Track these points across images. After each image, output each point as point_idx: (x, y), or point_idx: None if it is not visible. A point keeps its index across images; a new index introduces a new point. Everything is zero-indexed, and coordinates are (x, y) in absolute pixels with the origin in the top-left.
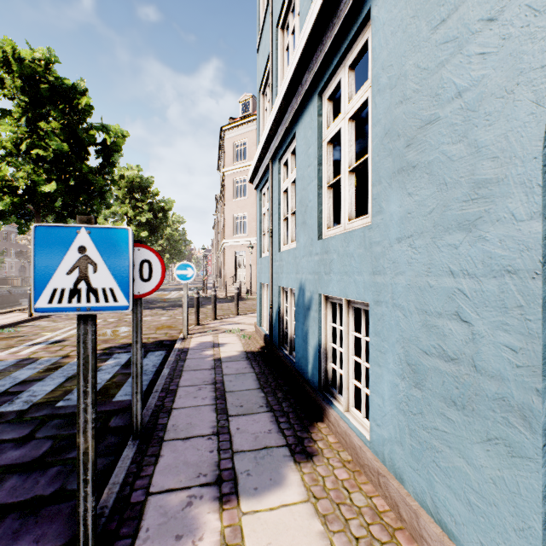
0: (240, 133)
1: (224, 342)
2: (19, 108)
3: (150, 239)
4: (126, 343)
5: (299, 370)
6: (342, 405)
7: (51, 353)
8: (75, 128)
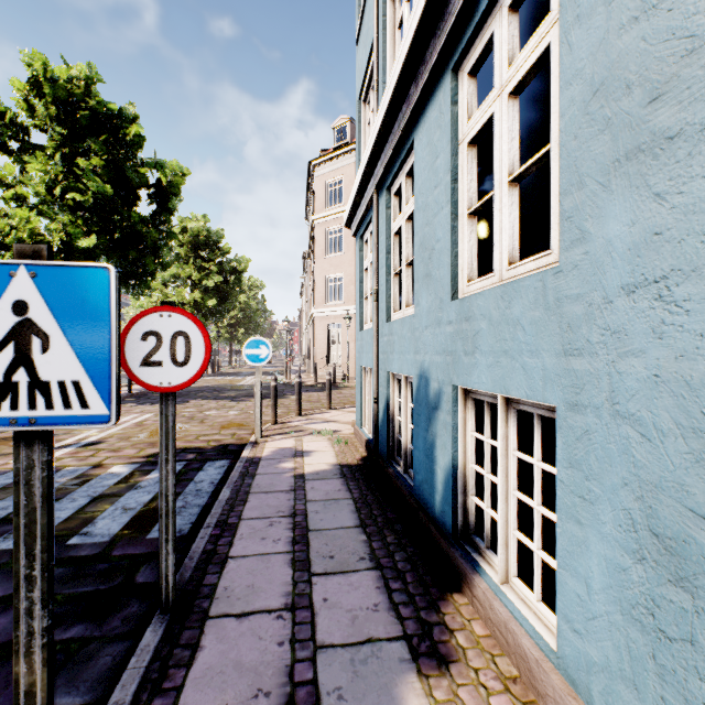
0: (334, 168)
1: (310, 449)
2: (53, 142)
3: (220, 309)
4: (179, 447)
5: (420, 501)
6: (495, 570)
7: (80, 460)
8: (121, 165)
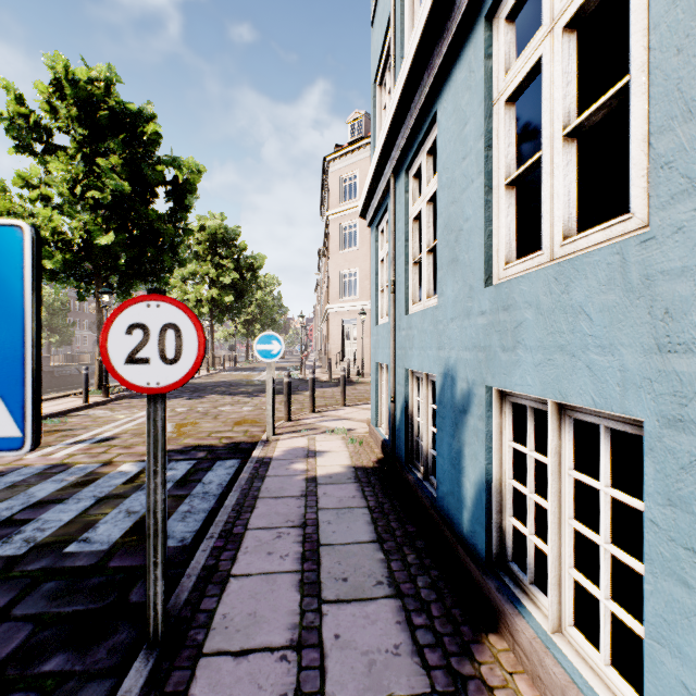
0: (348, 163)
1: (324, 449)
2: (74, 143)
3: (237, 305)
4: (190, 445)
5: (444, 515)
6: (542, 612)
7: (91, 457)
8: (139, 163)
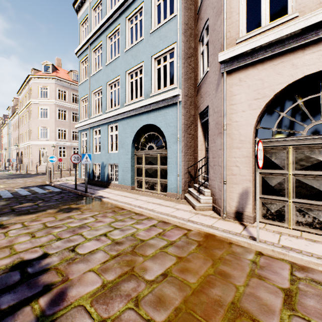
0: (43, 82)
1: (70, 182)
2: None
3: None
4: (25, 186)
5: (102, 181)
6: (113, 182)
7: None
8: None
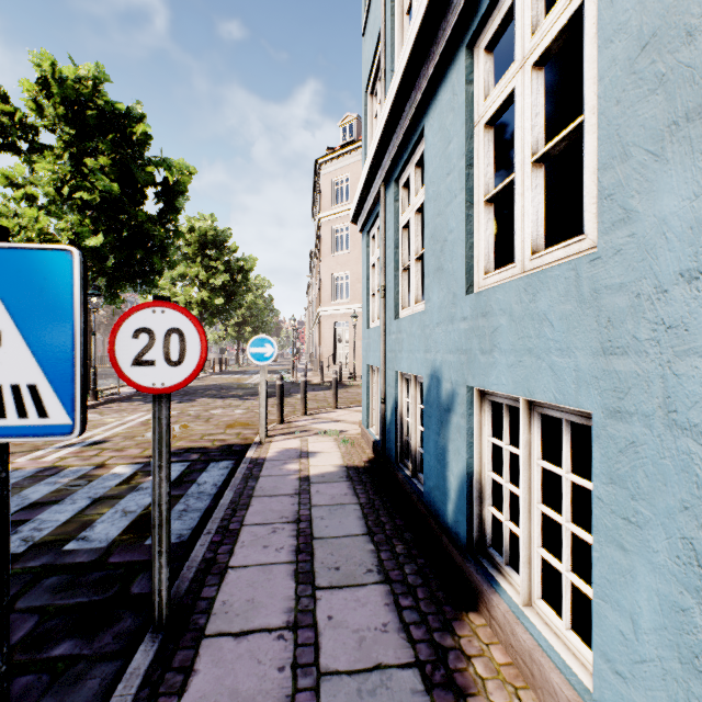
0: (340, 166)
1: (316, 450)
2: (61, 142)
3: (227, 308)
4: (183, 447)
5: (431, 508)
6: (515, 589)
7: (83, 460)
8: (129, 164)
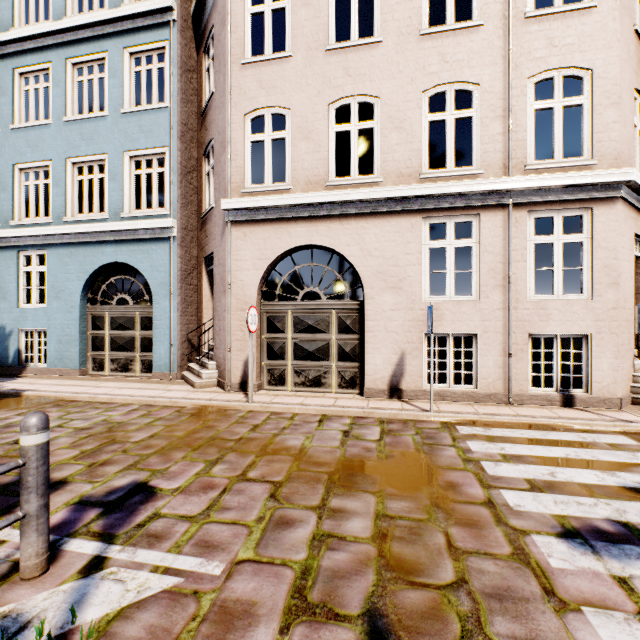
0: None
1: None
2: None
3: None
4: None
5: (1, 365)
6: (33, 365)
7: None
8: None
